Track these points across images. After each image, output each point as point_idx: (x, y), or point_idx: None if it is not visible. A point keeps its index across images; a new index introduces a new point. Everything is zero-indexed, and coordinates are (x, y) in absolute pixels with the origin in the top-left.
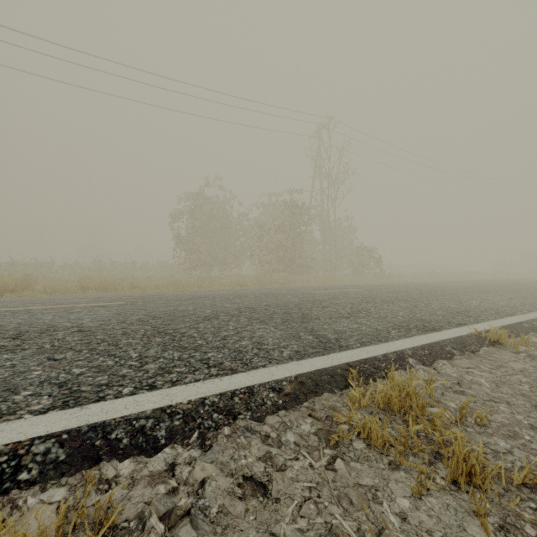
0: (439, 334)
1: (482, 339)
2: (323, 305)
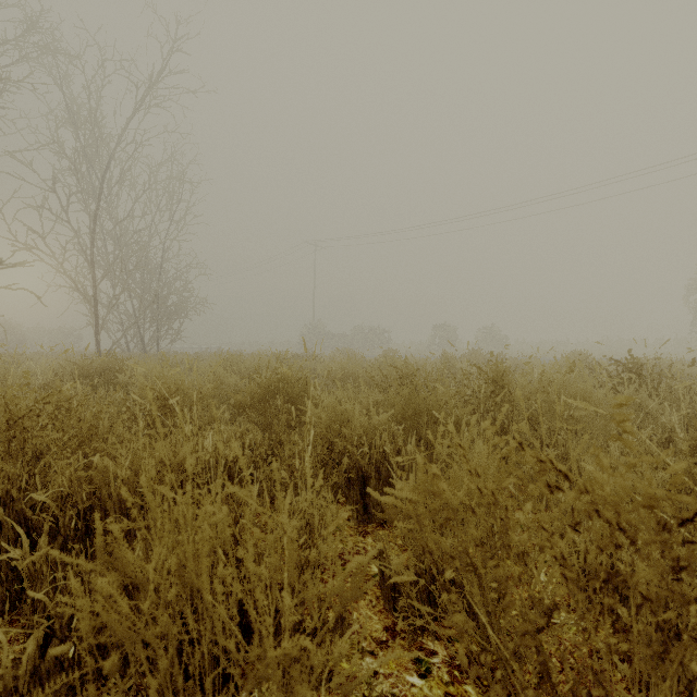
0: None
1: None
2: None
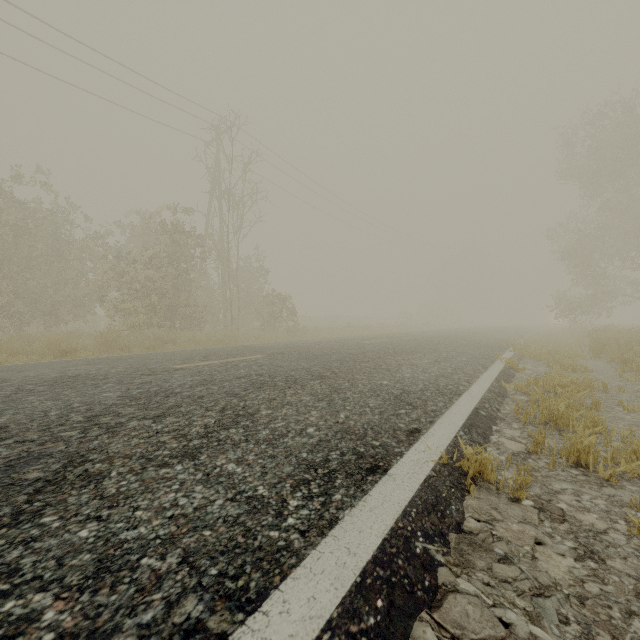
0: (390, 485)
1: (456, 472)
2: (163, 409)
